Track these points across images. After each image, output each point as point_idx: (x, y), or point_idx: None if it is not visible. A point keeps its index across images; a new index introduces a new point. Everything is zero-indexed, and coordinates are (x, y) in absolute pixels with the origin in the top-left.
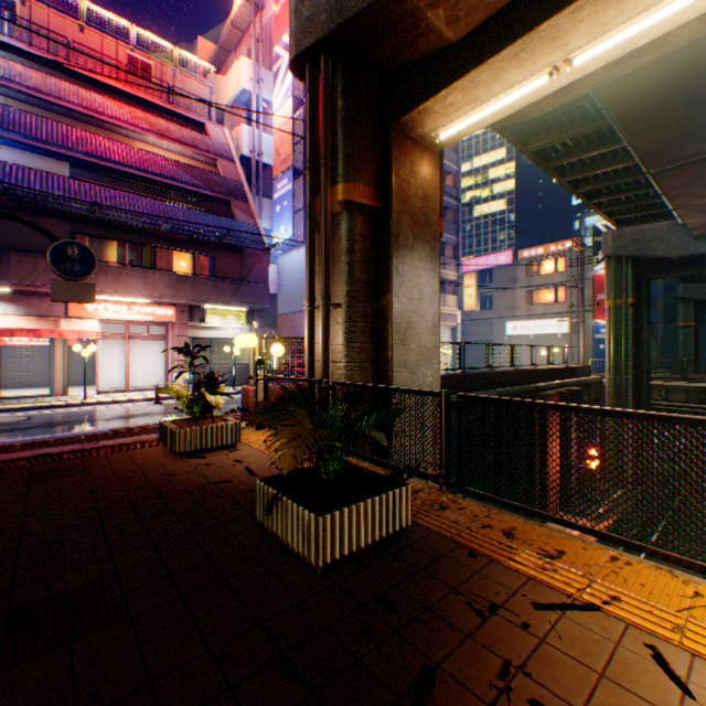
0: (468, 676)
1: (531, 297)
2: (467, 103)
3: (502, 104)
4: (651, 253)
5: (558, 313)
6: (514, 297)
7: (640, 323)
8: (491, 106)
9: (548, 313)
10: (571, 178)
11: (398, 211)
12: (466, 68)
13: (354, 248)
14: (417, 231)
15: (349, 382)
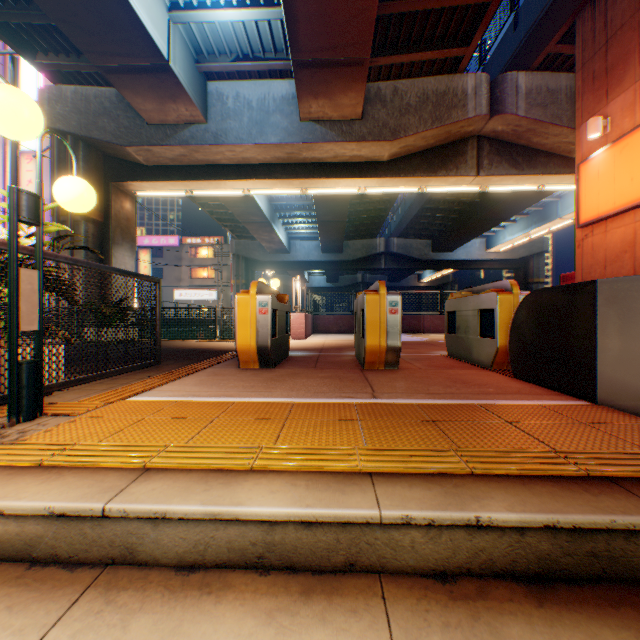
0: None
1: (194, 273)
2: (153, 188)
3: (168, 194)
4: (253, 257)
5: (212, 286)
6: (182, 271)
7: None
8: (164, 192)
9: (205, 286)
10: (210, 210)
11: (116, 226)
12: (153, 179)
13: (90, 241)
14: (125, 236)
15: None
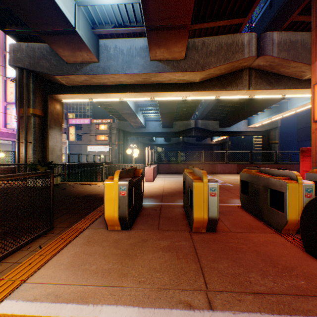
0: (70, 188)
1: (97, 137)
2: (71, 97)
3: (79, 101)
4: (127, 130)
5: (106, 144)
6: (91, 136)
7: (125, 149)
8: (77, 99)
9: (103, 144)
10: (104, 107)
11: (51, 118)
12: (70, 93)
13: (37, 127)
14: (56, 123)
15: (38, 163)
